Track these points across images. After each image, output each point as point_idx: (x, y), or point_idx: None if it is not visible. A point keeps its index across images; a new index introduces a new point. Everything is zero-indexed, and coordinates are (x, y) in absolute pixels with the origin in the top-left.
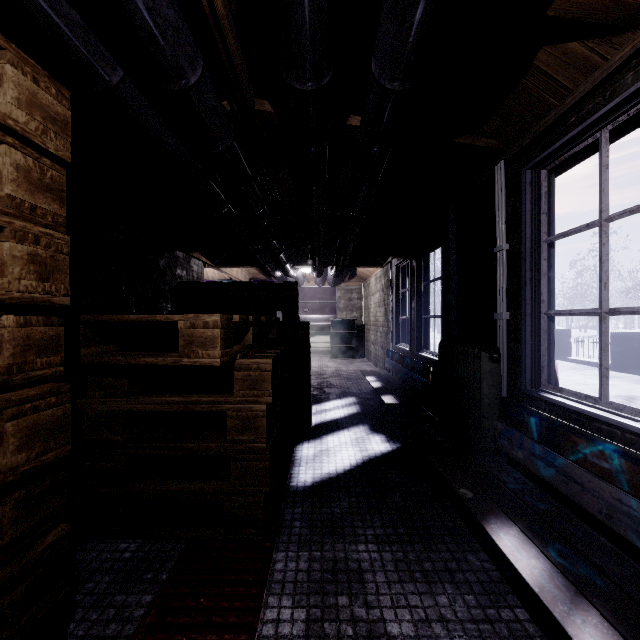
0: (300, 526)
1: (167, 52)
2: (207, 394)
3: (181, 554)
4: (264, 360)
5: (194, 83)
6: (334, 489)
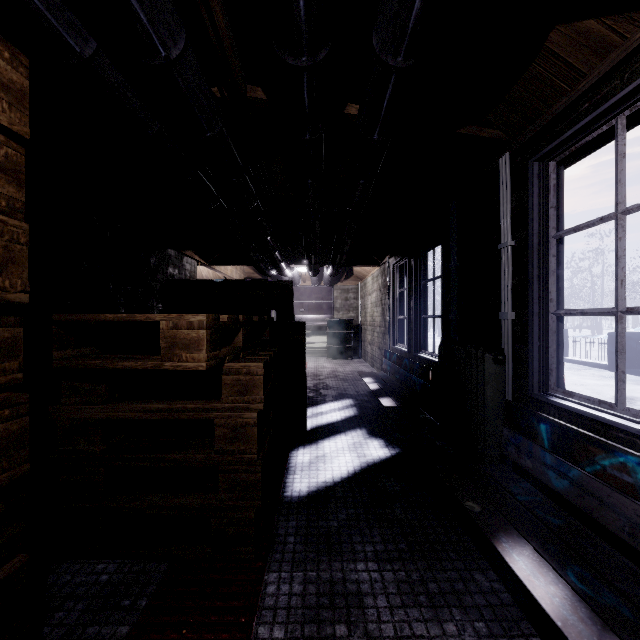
0: (294, 542)
1: (143, 18)
2: (194, 400)
3: (164, 576)
4: (255, 363)
5: (176, 57)
6: (331, 499)
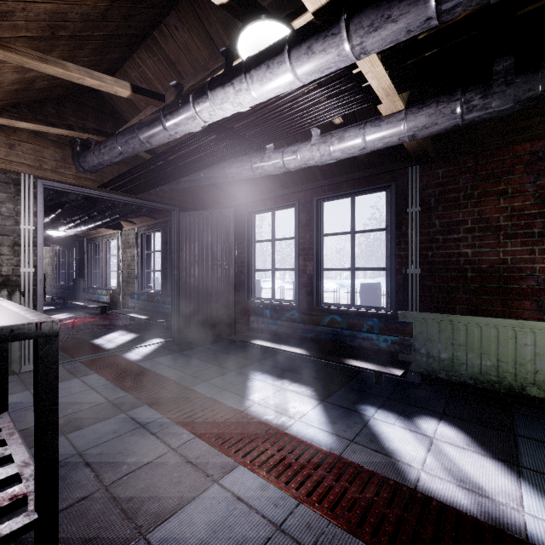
0: None
1: None
2: None
3: None
4: None
5: None
6: None
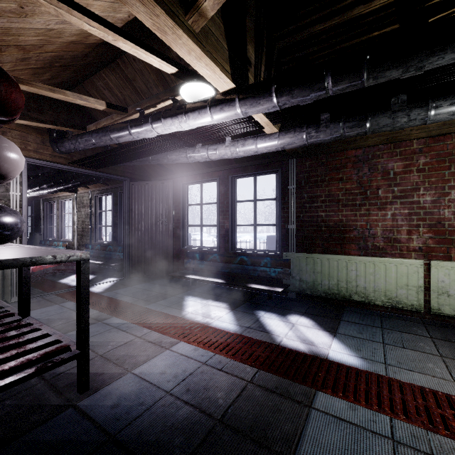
0: None
1: None
2: None
3: None
4: None
5: None
6: None
